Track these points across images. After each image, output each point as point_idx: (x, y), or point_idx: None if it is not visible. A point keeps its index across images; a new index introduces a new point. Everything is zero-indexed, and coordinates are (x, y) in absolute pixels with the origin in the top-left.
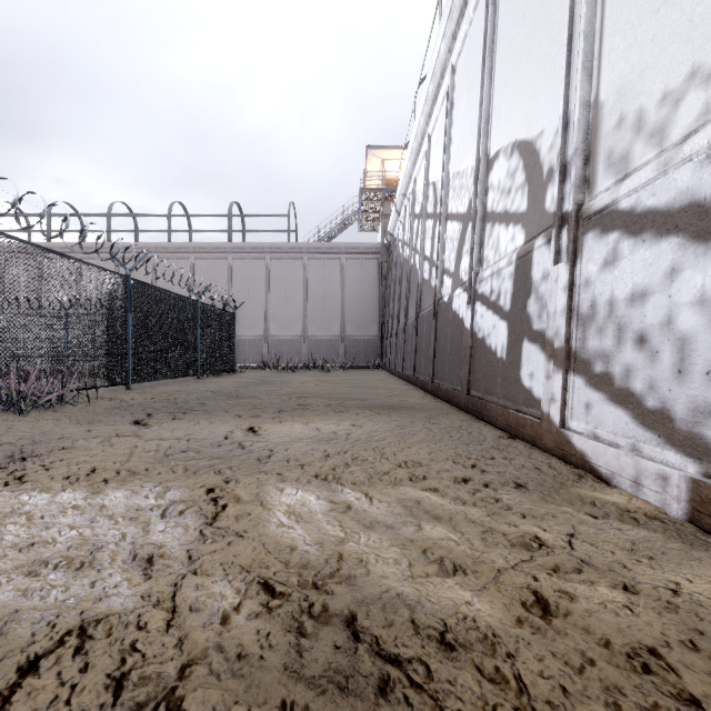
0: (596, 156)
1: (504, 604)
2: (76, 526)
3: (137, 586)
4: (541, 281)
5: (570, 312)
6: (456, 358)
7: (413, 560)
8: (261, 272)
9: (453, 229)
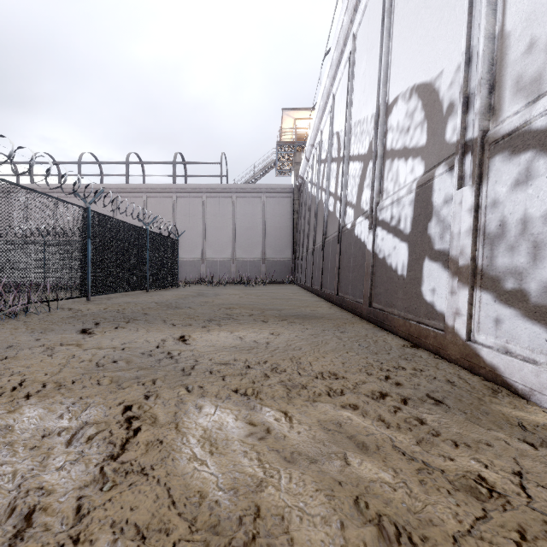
0: (501, 83)
1: None
2: None
3: None
4: (443, 205)
5: (476, 232)
6: (358, 275)
7: (345, 519)
8: (199, 208)
9: (355, 168)
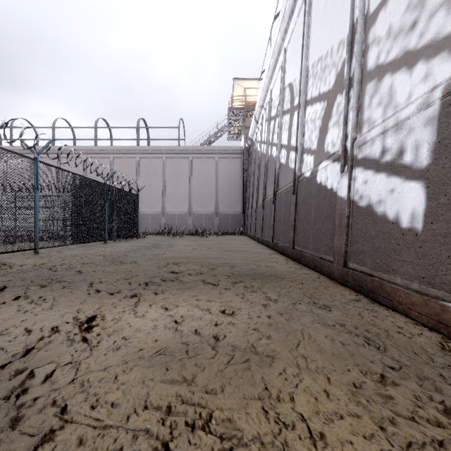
0: None
1: None
2: None
3: None
4: None
5: None
6: (323, 227)
7: None
8: (160, 167)
9: (315, 110)
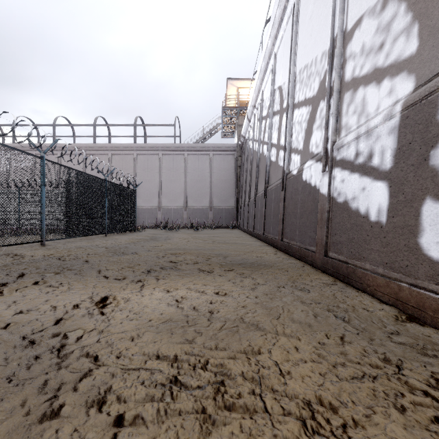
0: None
1: None
2: None
3: None
4: None
5: None
6: (307, 221)
7: None
8: (156, 163)
9: (301, 113)
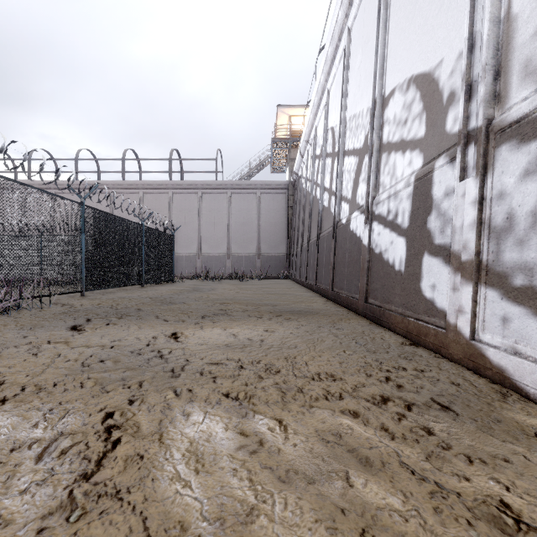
0: (508, 69)
1: None
2: None
3: None
4: (443, 198)
5: (480, 226)
6: (353, 270)
7: None
8: (195, 204)
9: (350, 162)
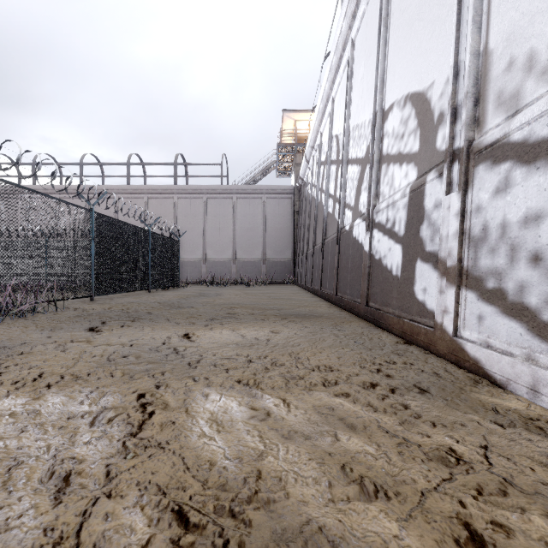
0: (485, 97)
1: (436, 542)
2: (4, 436)
3: (43, 515)
4: (433, 209)
5: (462, 235)
6: (356, 275)
7: (333, 479)
8: (200, 209)
9: (353, 171)
